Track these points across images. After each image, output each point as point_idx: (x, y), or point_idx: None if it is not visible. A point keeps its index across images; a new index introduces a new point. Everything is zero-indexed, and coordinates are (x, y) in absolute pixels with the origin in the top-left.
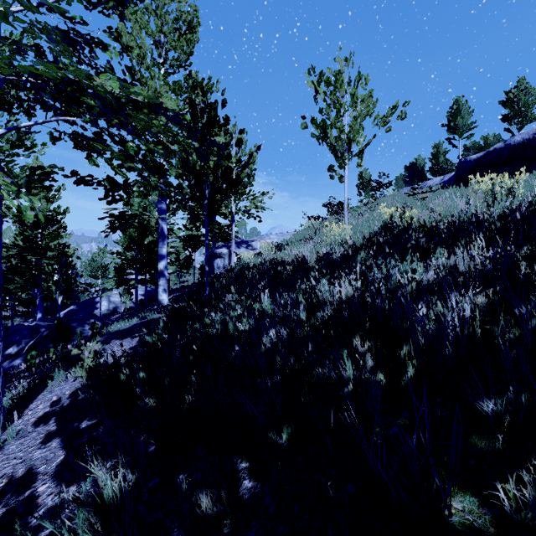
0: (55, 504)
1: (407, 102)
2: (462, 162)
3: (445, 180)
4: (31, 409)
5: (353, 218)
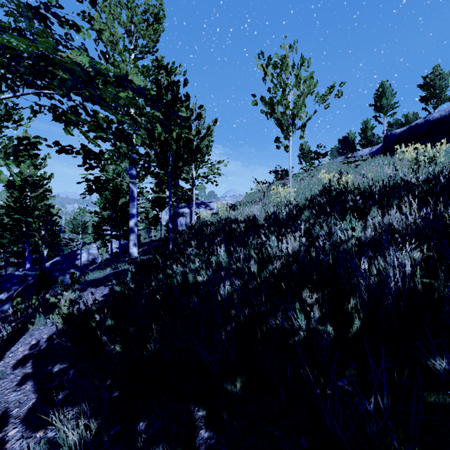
0: None
1: (343, 83)
2: (388, 135)
3: (374, 151)
4: (12, 352)
5: (295, 182)
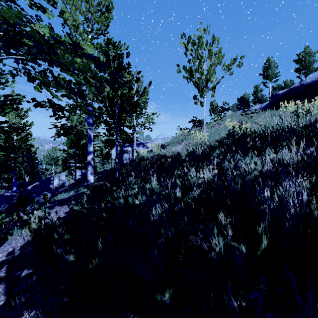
0: None
1: (243, 56)
2: (274, 95)
3: (263, 106)
4: None
5: (207, 129)
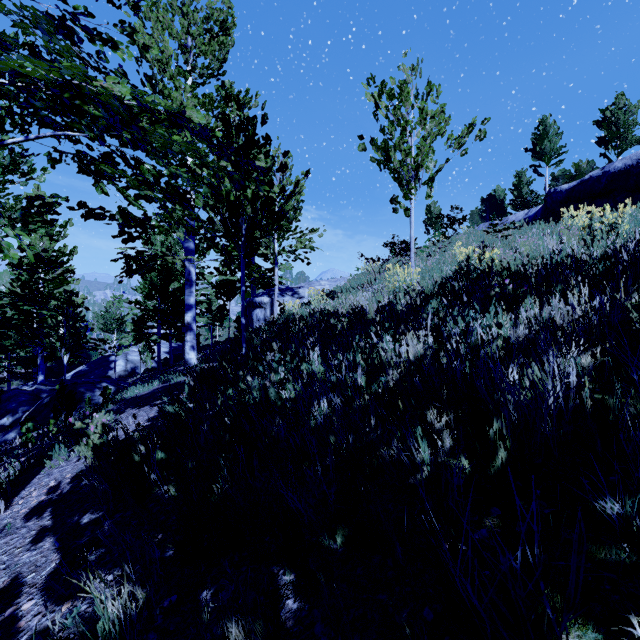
0: (42, 629)
1: (487, 119)
2: (551, 192)
3: (531, 215)
4: (22, 498)
5: (420, 260)
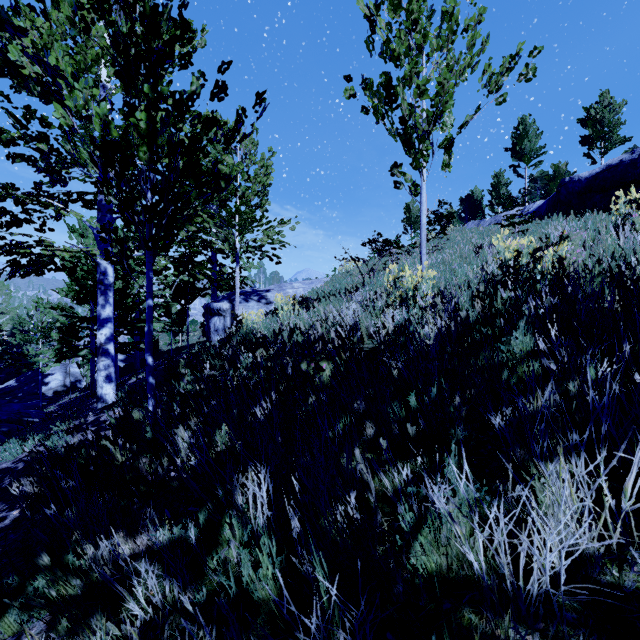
0: None
1: (538, 48)
2: (567, 182)
3: (531, 211)
4: None
5: (411, 260)
